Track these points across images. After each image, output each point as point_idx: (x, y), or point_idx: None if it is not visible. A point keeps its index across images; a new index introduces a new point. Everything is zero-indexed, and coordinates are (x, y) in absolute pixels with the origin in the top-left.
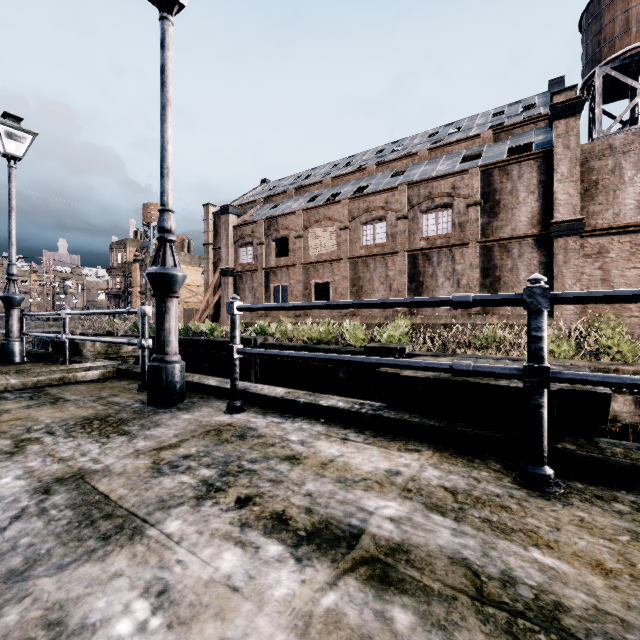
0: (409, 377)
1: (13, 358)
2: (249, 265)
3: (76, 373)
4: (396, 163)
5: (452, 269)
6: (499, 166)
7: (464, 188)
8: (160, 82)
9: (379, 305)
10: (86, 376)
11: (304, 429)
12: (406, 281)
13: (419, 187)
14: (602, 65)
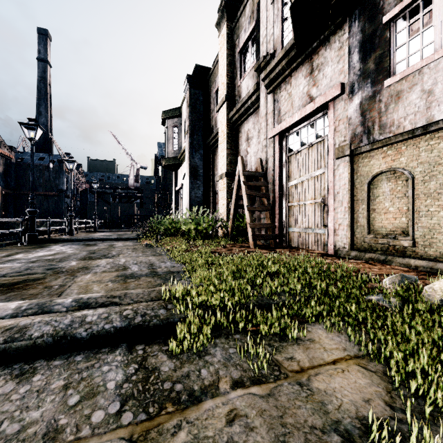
0: None
1: None
2: None
3: None
4: None
5: None
6: None
7: None
8: None
9: None
10: None
11: None
12: None
13: None
14: None
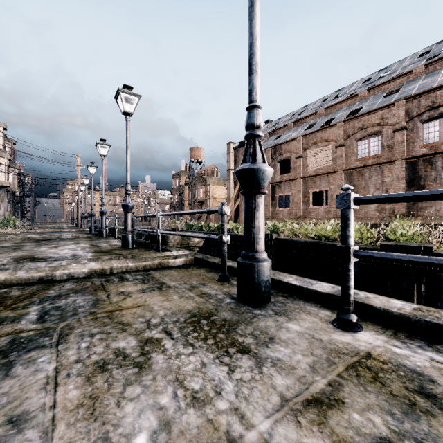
0: None
1: (128, 245)
2: None
3: (168, 260)
4: (388, 84)
5: None
6: None
7: None
8: None
9: None
10: (174, 262)
11: None
12: (404, 186)
13: (419, 99)
14: None
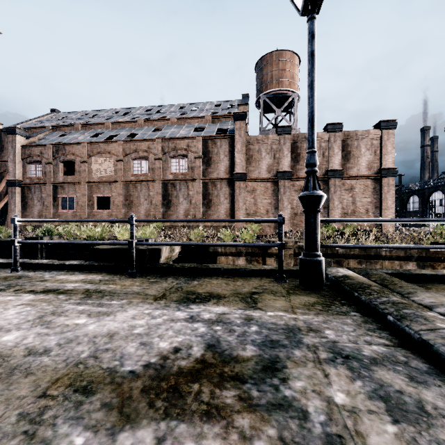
0: (103, 248)
1: None
2: (38, 179)
3: None
4: (157, 122)
5: (187, 193)
6: (211, 138)
7: (194, 147)
8: None
9: (86, 221)
10: None
11: (54, 273)
12: (161, 199)
13: (169, 142)
14: (263, 94)
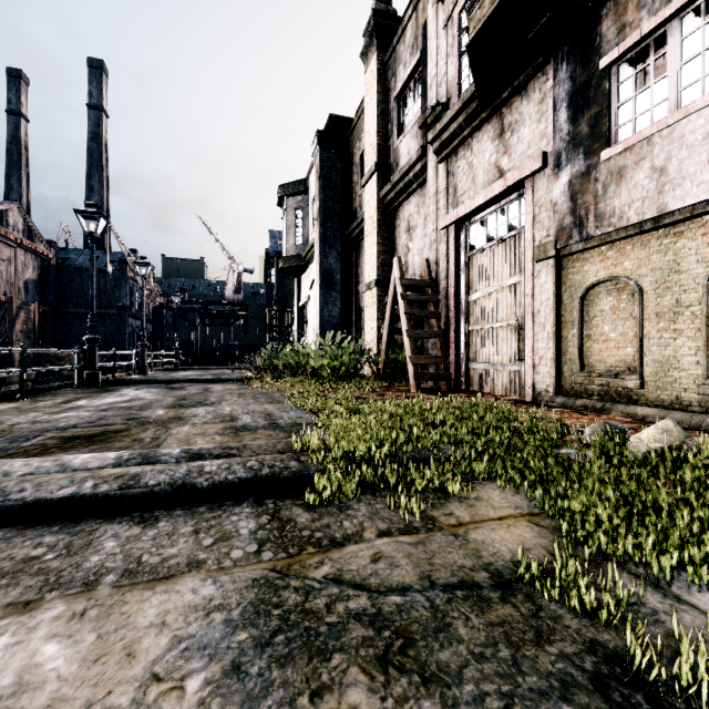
0: None
1: None
2: None
3: None
4: None
5: None
6: None
7: None
8: None
9: None
10: None
11: None
12: None
13: None
14: None
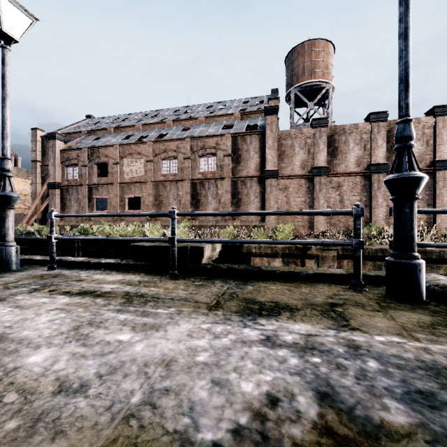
0: (140, 246)
1: None
2: (75, 181)
3: None
4: (185, 122)
5: (216, 192)
6: (241, 135)
7: (223, 145)
8: (1, 83)
9: (123, 215)
10: None
11: (90, 272)
12: (190, 198)
13: (197, 140)
14: (294, 88)
